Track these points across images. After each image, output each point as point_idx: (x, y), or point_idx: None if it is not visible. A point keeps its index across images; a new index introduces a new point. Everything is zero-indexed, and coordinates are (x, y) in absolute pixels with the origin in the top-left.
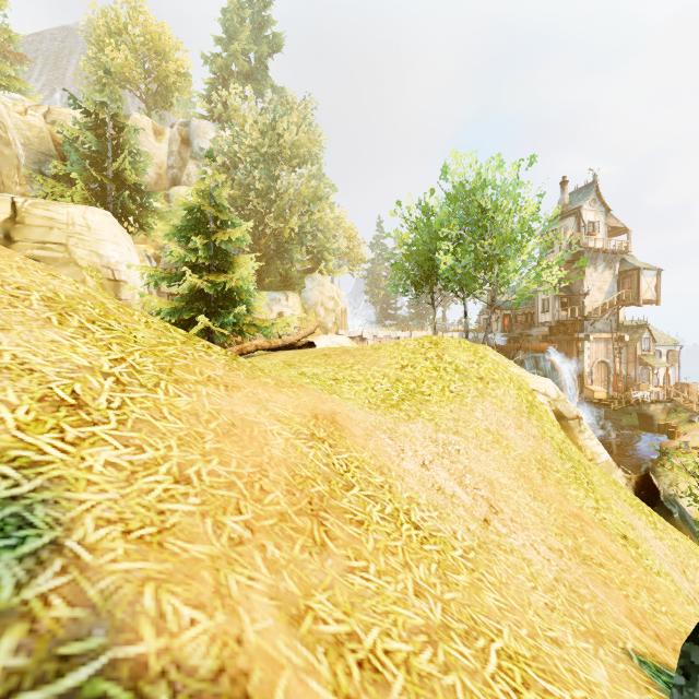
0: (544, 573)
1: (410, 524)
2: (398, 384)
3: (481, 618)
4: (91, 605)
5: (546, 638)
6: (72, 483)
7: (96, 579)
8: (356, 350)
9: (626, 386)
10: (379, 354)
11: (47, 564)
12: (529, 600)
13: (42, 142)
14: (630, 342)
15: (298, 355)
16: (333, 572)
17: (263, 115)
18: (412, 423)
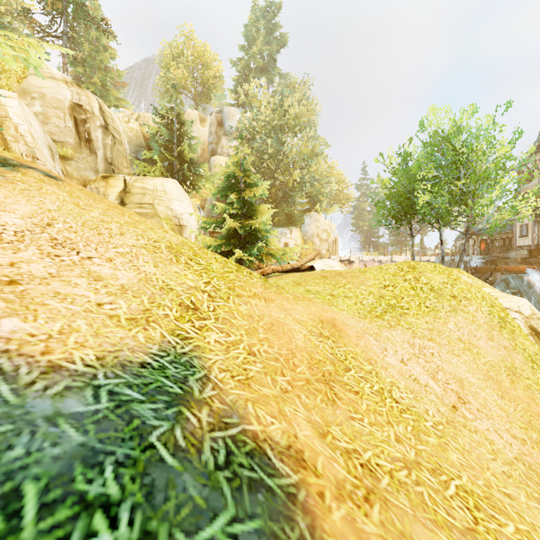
0: (504, 452)
1: (391, 399)
2: (381, 300)
3: (445, 465)
4: (228, 405)
5: (500, 491)
6: (204, 349)
7: (227, 395)
8: (347, 272)
9: None
10: (365, 276)
11: (206, 384)
12: (487, 465)
13: (137, 139)
14: None
15: (303, 276)
16: (341, 417)
17: (274, 97)
18: (393, 330)
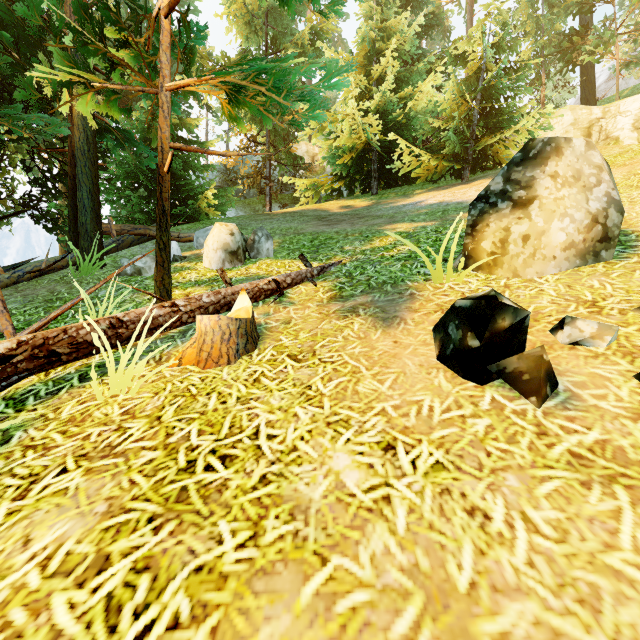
0: None
1: None
2: None
3: None
4: None
5: None
6: None
7: None
8: None
9: None
10: None
11: None
12: None
13: None
14: None
15: None
16: None
17: None
18: None
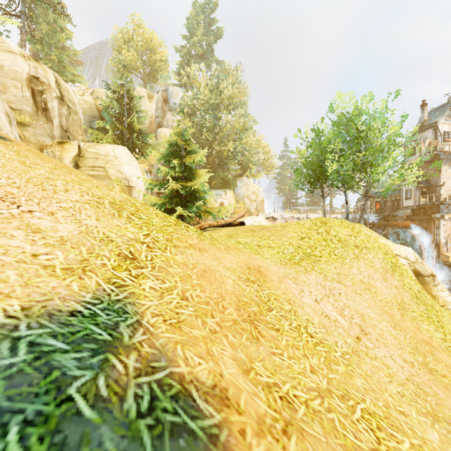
0: (398, 374)
1: (307, 334)
2: (299, 250)
3: (351, 391)
4: (158, 349)
5: (396, 410)
6: (138, 296)
7: (157, 339)
8: (271, 227)
9: None
10: (286, 230)
11: (137, 329)
12: (385, 387)
13: (91, 110)
14: None
15: (235, 230)
16: (264, 353)
17: (211, 80)
18: (308, 274)
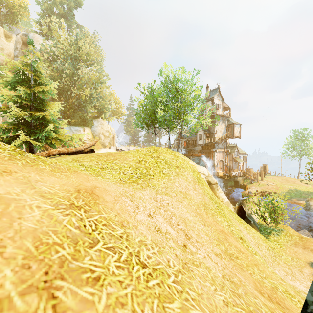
0: (217, 275)
1: (139, 265)
2: (137, 170)
3: None
4: None
5: None
6: None
7: None
8: (116, 153)
9: (229, 170)
10: (128, 155)
11: None
12: (215, 303)
13: None
14: (231, 152)
15: (83, 156)
16: None
17: (70, 35)
18: (144, 190)
